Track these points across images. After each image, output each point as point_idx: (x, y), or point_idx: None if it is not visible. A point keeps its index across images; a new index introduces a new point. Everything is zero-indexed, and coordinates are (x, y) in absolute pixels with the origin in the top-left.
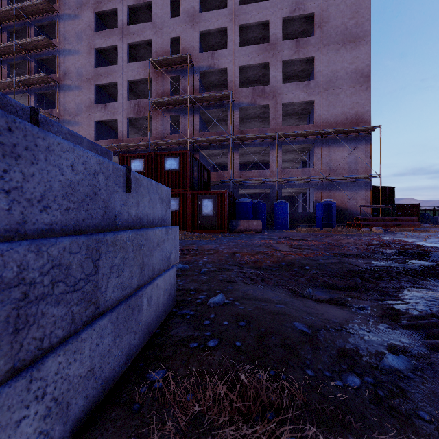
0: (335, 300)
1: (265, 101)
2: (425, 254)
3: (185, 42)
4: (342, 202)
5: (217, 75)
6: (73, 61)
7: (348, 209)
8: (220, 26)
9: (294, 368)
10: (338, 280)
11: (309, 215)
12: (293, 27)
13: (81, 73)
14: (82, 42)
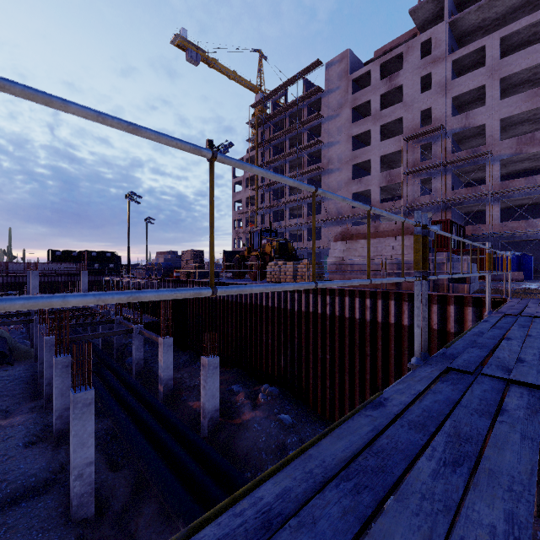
0: None
1: (535, 148)
2: None
3: (436, 111)
4: None
5: (471, 129)
6: (335, 150)
7: None
8: (476, 86)
9: None
10: None
11: None
12: None
13: (341, 158)
14: (342, 134)
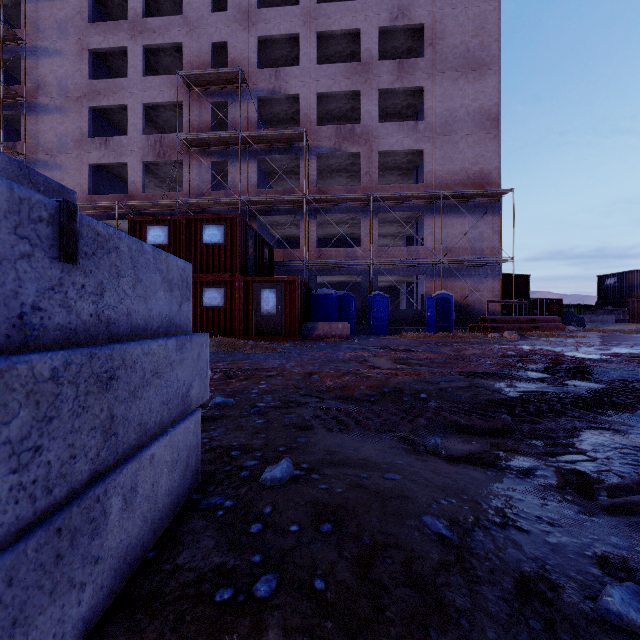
0: (478, 457)
1: (355, 146)
2: (585, 371)
3: (235, 51)
4: (462, 296)
5: (283, 104)
6: (52, 67)
7: (470, 306)
8: (288, 31)
9: None
10: (478, 420)
11: (416, 313)
12: (394, 42)
13: (66, 87)
14: (68, 37)
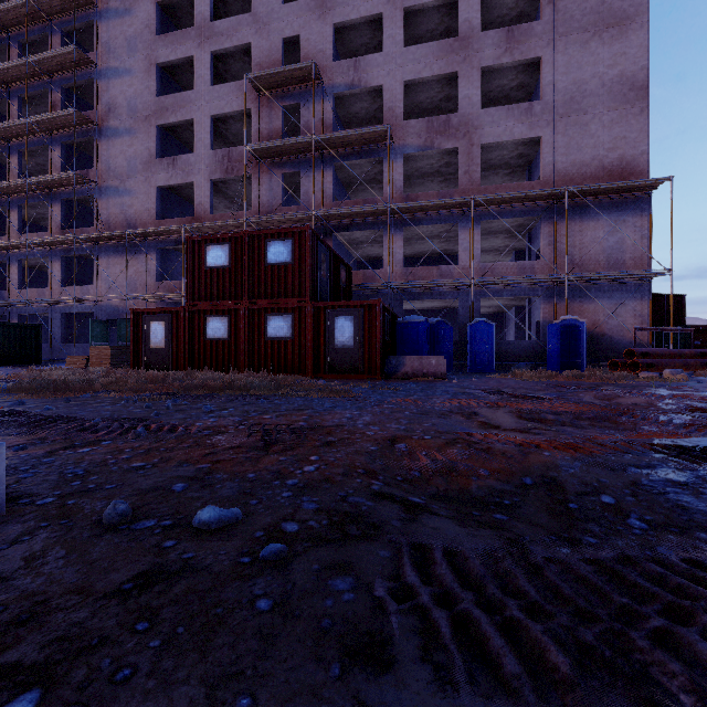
0: None
1: (451, 141)
2: None
3: (308, 45)
4: (594, 323)
5: (364, 100)
6: (122, 87)
7: (605, 335)
8: (370, 12)
9: None
10: None
11: (531, 345)
12: (500, 8)
13: (136, 107)
14: (137, 54)
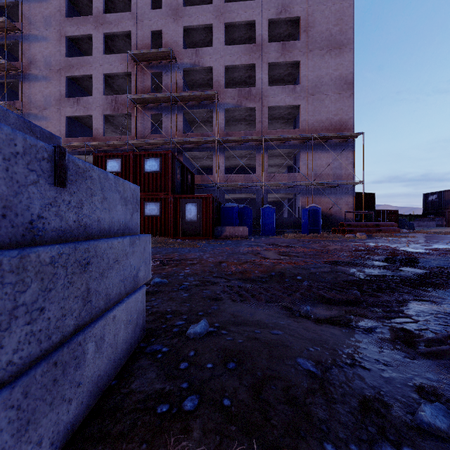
0: (336, 320)
1: (251, 103)
2: (413, 261)
3: (167, 37)
4: (327, 208)
5: (201, 73)
6: (40, 48)
7: (332, 215)
8: (205, 22)
9: (308, 441)
10: (336, 294)
11: (295, 220)
12: (279, 29)
13: (50, 63)
14: (51, 28)
